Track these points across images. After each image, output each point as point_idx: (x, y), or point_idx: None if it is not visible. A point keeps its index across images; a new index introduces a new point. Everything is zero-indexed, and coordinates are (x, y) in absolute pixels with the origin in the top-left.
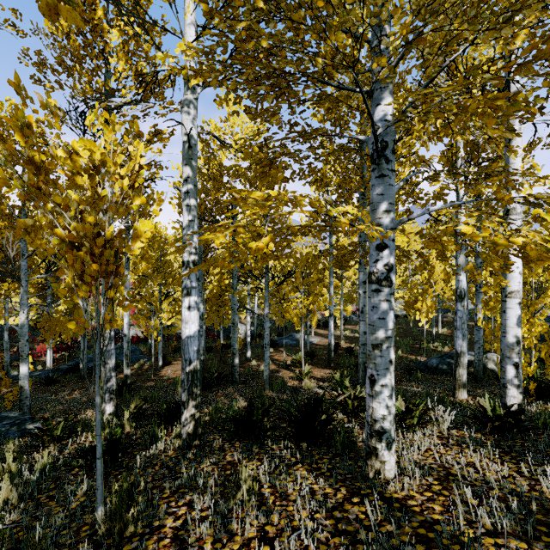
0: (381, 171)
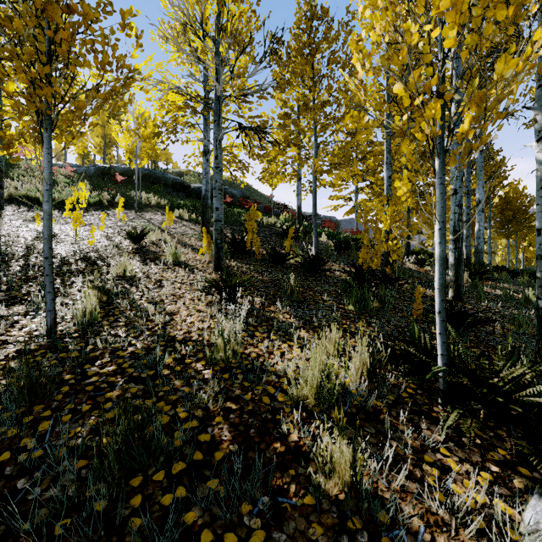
0: None
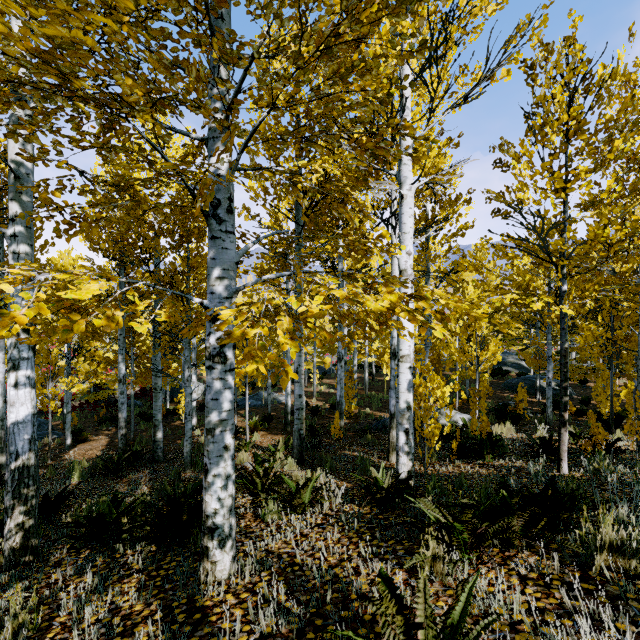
0: (212, 232)
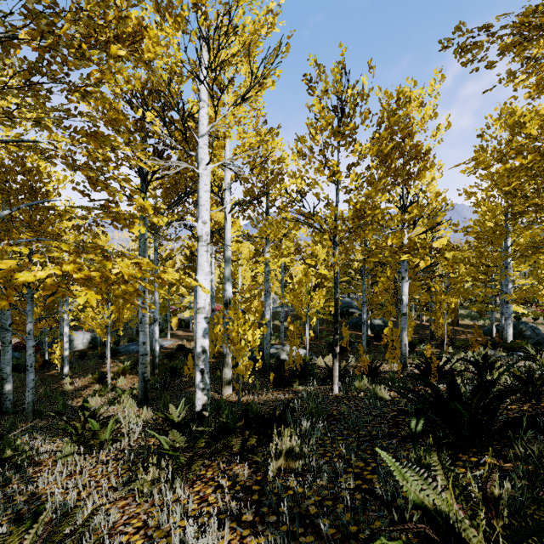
0: None
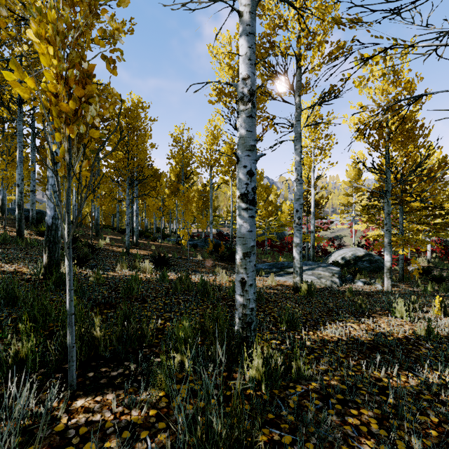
0: None
